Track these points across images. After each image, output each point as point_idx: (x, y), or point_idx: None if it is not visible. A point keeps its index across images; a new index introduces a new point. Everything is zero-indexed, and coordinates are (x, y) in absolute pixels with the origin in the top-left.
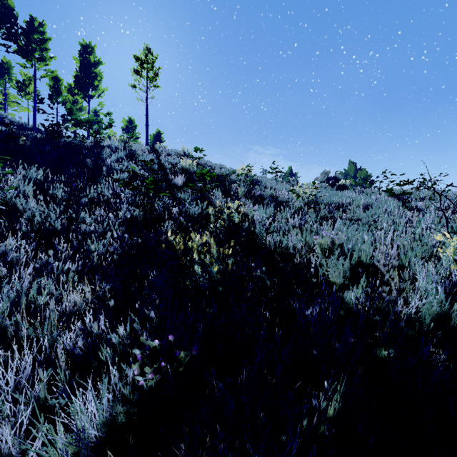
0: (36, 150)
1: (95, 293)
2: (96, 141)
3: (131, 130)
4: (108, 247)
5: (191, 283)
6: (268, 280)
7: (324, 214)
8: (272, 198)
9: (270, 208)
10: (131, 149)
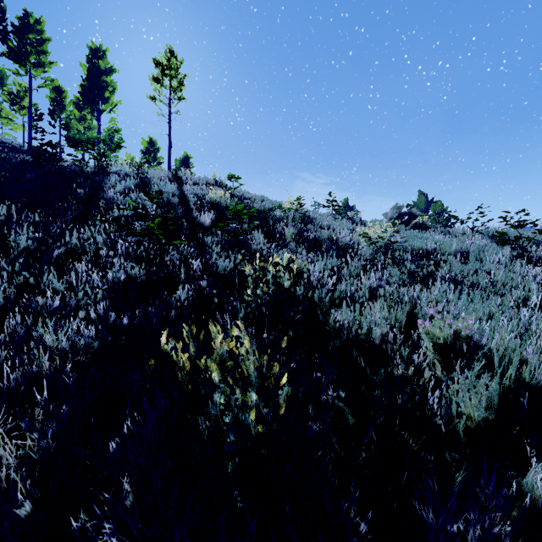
0: (9, 177)
1: (33, 437)
2: (100, 165)
3: (152, 153)
4: (76, 338)
5: (207, 425)
6: (349, 414)
7: (412, 270)
8: (331, 243)
9: (331, 258)
10: (146, 177)
